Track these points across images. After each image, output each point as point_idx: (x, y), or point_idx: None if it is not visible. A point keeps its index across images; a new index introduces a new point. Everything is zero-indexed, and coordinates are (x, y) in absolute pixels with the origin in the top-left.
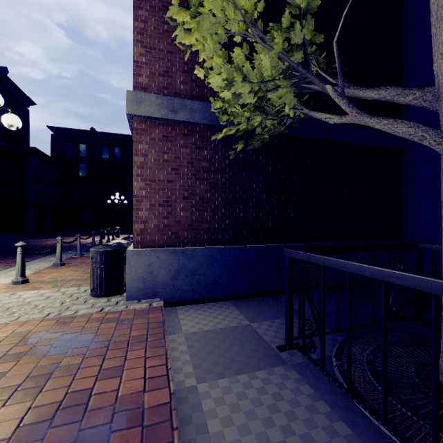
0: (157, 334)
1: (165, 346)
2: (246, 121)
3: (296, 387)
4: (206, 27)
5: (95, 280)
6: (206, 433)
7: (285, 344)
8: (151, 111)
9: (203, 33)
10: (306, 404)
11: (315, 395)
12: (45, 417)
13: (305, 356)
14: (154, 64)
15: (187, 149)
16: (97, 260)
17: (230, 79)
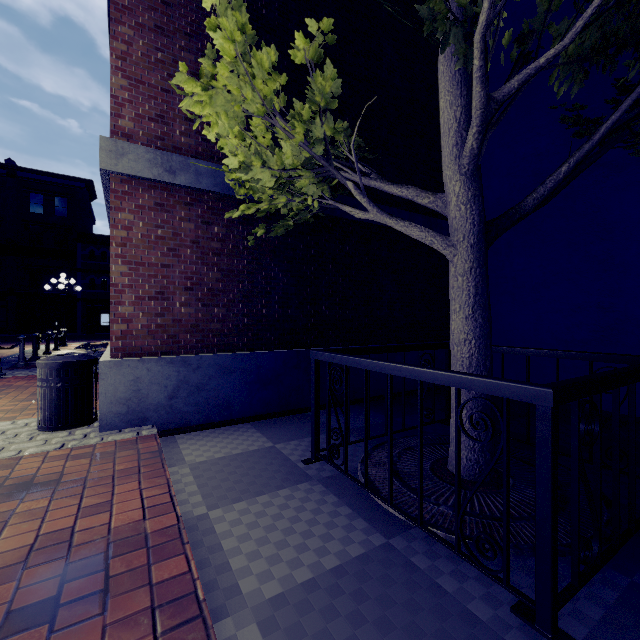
0: (153, 465)
1: (166, 476)
2: (268, 200)
3: (321, 499)
4: (220, 103)
5: (46, 407)
6: (221, 551)
7: (311, 457)
8: (139, 169)
9: (216, 109)
10: (329, 511)
11: (339, 502)
12: (12, 563)
13: (330, 464)
14: (142, 104)
15: (190, 224)
16: (51, 377)
17: (247, 163)
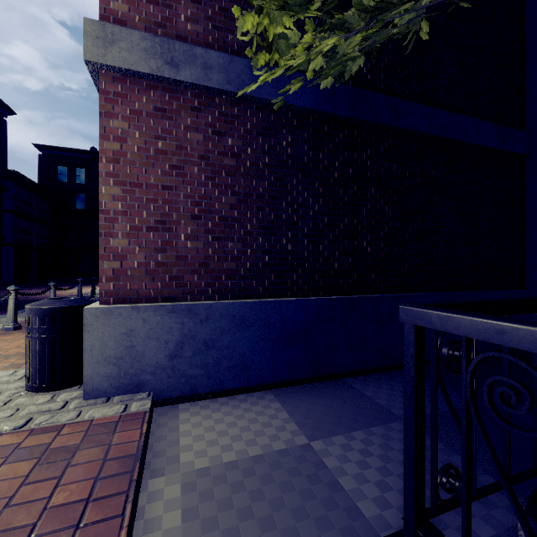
0: (113, 495)
1: None
2: (304, 52)
3: None
4: None
5: (31, 361)
6: None
7: (404, 530)
8: (132, 61)
9: None
10: None
11: None
12: None
13: None
14: None
15: (198, 134)
16: (37, 325)
17: None
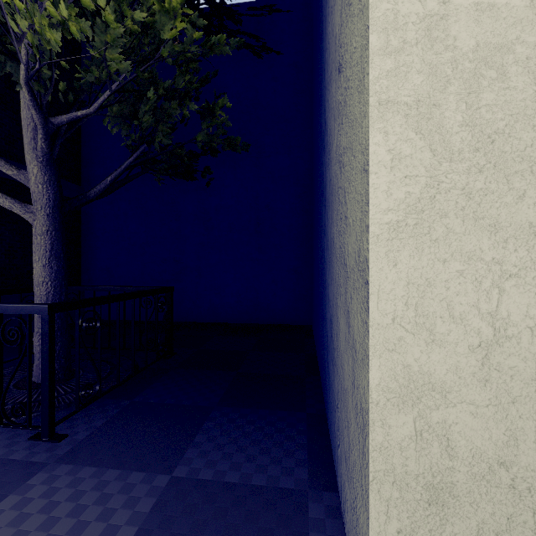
0: None
1: None
2: None
3: None
4: None
5: None
6: None
7: None
8: None
9: None
10: None
11: None
12: None
13: None
14: None
15: None
16: None
17: None
